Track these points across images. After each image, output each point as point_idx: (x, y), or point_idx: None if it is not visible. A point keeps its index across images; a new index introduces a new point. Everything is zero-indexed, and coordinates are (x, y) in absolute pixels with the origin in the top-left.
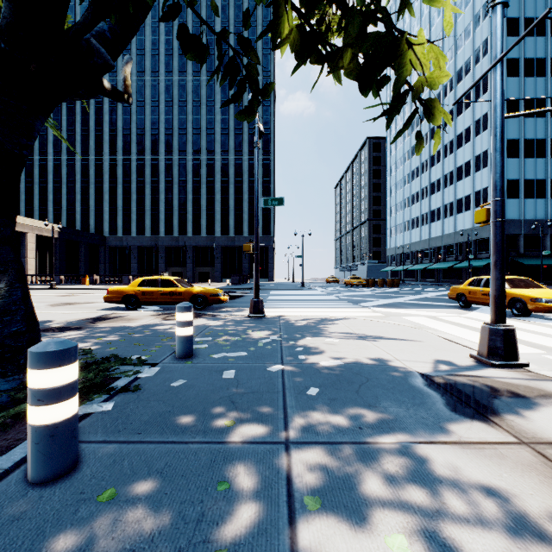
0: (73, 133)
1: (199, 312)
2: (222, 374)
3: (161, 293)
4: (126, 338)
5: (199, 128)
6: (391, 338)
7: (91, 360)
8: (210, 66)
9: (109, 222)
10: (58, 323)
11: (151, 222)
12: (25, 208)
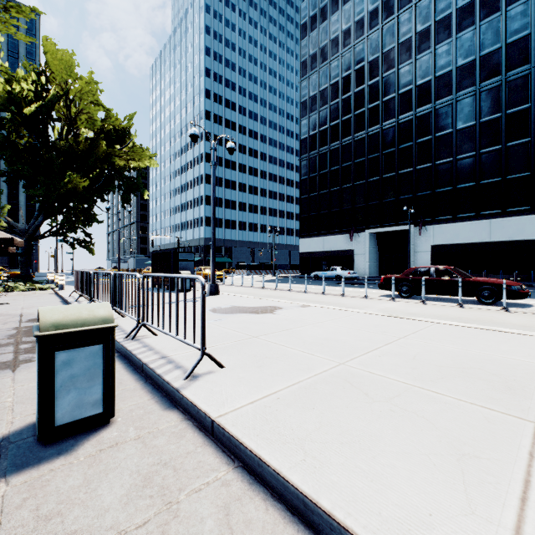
0: None
1: None
2: None
3: None
4: None
5: None
6: None
7: None
8: None
9: None
10: None
11: None
12: None
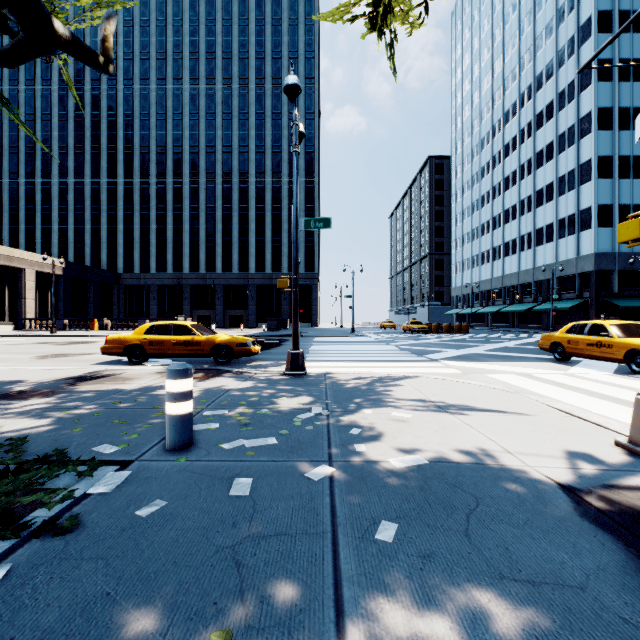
0: (82, 151)
1: (220, 368)
2: (229, 487)
3: (174, 343)
4: (105, 411)
5: (230, 146)
6: (483, 409)
7: (31, 455)
8: (243, 73)
9: (124, 256)
10: (25, 384)
11: (173, 257)
12: (25, 240)
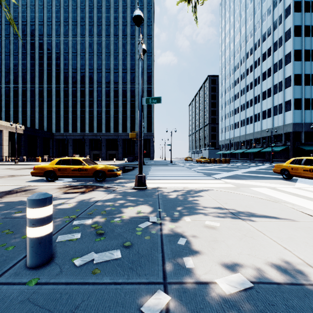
0: (34, 71)
1: (96, 185)
2: None
3: (72, 169)
4: (5, 220)
5: (109, 69)
6: (262, 215)
7: None
8: (116, 32)
9: (56, 124)
10: None
11: (80, 125)
12: (5, 116)
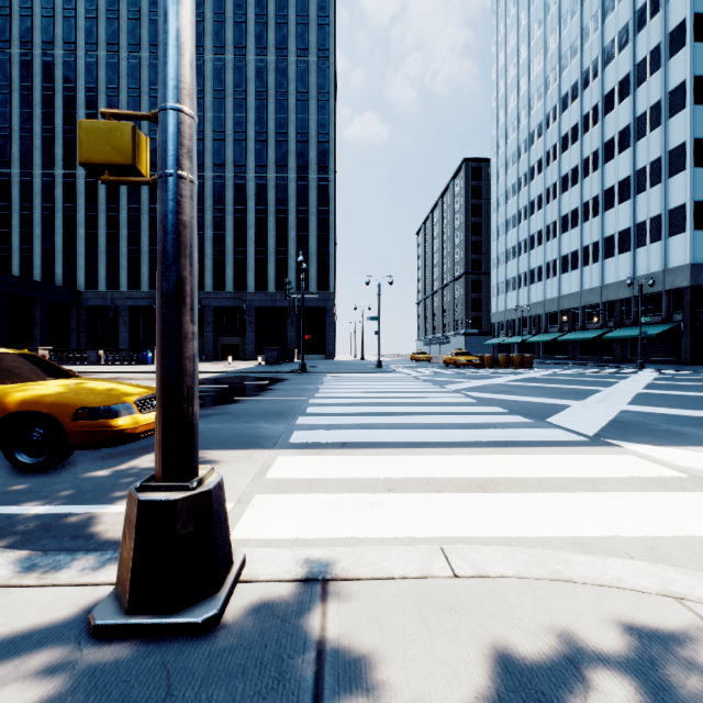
0: (30, 134)
1: None
2: None
3: None
4: None
5: (223, 132)
6: None
7: None
8: (240, 40)
9: (86, 269)
10: None
11: (150, 271)
12: None
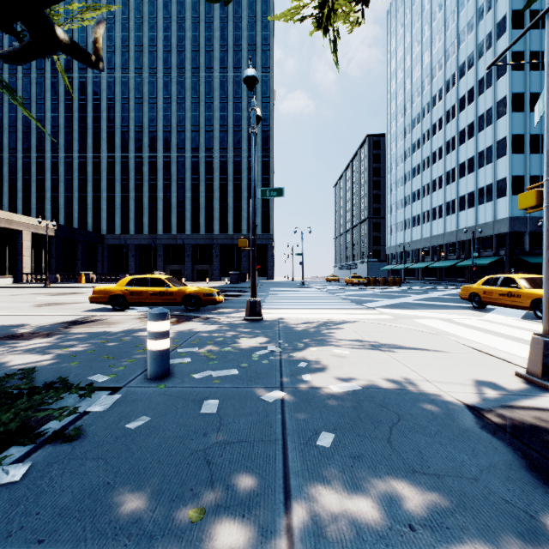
0: (71, 130)
1: (190, 314)
2: (200, 407)
3: (151, 293)
4: (96, 348)
5: (198, 125)
6: (409, 347)
7: (38, 383)
8: (209, 63)
9: (107, 220)
10: (28, 327)
11: (149, 220)
12: (22, 206)
